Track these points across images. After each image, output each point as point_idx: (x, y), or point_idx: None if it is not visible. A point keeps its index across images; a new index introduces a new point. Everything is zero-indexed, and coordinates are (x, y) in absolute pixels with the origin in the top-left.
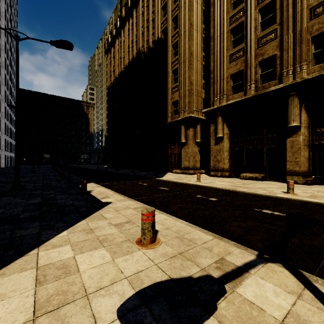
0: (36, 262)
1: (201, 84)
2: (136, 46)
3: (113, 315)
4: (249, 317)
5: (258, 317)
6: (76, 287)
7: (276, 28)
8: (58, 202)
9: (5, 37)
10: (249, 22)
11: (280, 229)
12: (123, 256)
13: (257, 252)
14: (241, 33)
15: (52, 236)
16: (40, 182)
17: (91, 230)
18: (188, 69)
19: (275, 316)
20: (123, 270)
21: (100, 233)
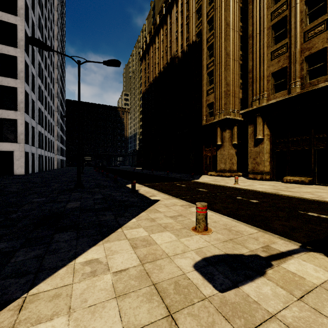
0: (125, 236)
1: (238, 84)
2: (170, 51)
3: (191, 268)
4: (291, 280)
5: (299, 281)
6: (159, 252)
7: (326, 19)
8: (117, 198)
9: (57, 56)
10: (294, 15)
11: (325, 229)
12: (185, 237)
13: (301, 244)
14: (284, 27)
15: (126, 221)
16: (93, 182)
17: (153, 219)
18: (224, 70)
19: (313, 282)
20: (188, 245)
21: (161, 221)
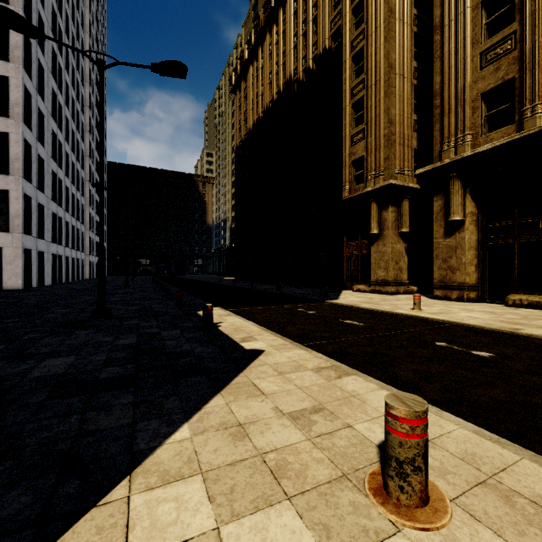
0: (123, 541)
1: (411, 122)
2: (284, 71)
3: None
4: None
5: None
6: None
7: None
8: (166, 346)
9: (90, 86)
10: None
11: None
12: None
13: None
14: (509, 3)
15: (160, 438)
16: (136, 304)
17: (241, 427)
18: (385, 96)
19: None
20: None
21: (263, 440)
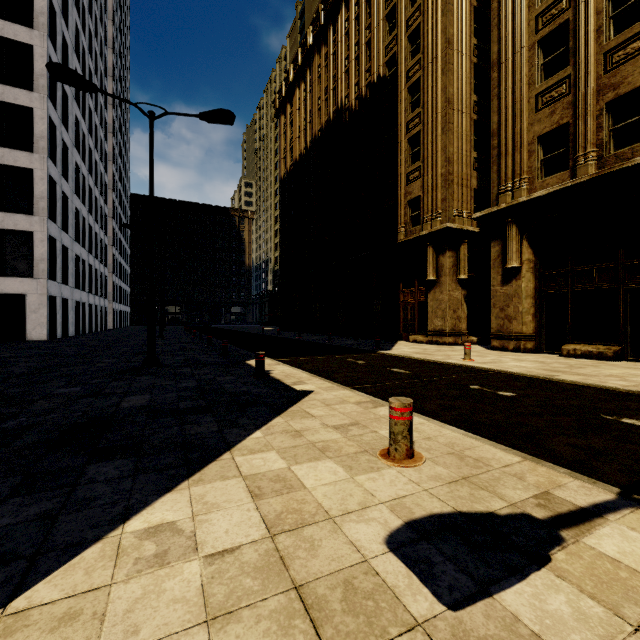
0: (237, 470)
1: (470, 160)
2: (335, 97)
3: (381, 546)
4: (613, 578)
5: (630, 580)
6: (310, 506)
7: None
8: (226, 388)
9: (114, 109)
10: (584, 19)
11: None
12: (366, 473)
13: (619, 489)
14: (564, 45)
15: (242, 436)
16: (180, 354)
17: (298, 432)
18: (442, 133)
19: None
20: (374, 492)
21: (314, 437)
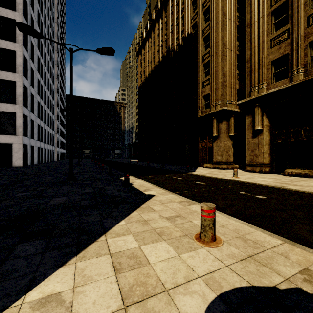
0: (108, 249)
1: (235, 75)
2: (166, 45)
3: None
4: None
5: None
6: (152, 279)
7: None
8: (108, 193)
9: (57, 52)
10: None
11: None
12: (187, 252)
13: None
14: (285, 13)
15: (113, 224)
16: (87, 174)
17: (146, 221)
18: (221, 61)
19: None
20: (193, 267)
21: (155, 225)
